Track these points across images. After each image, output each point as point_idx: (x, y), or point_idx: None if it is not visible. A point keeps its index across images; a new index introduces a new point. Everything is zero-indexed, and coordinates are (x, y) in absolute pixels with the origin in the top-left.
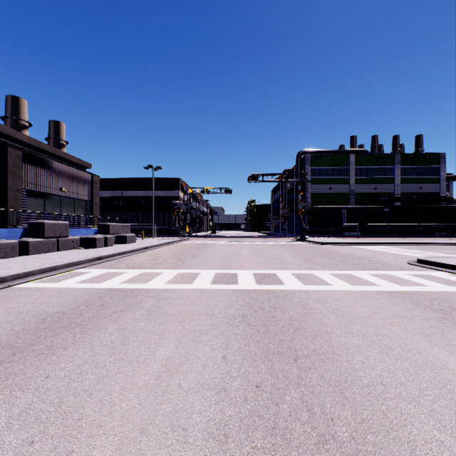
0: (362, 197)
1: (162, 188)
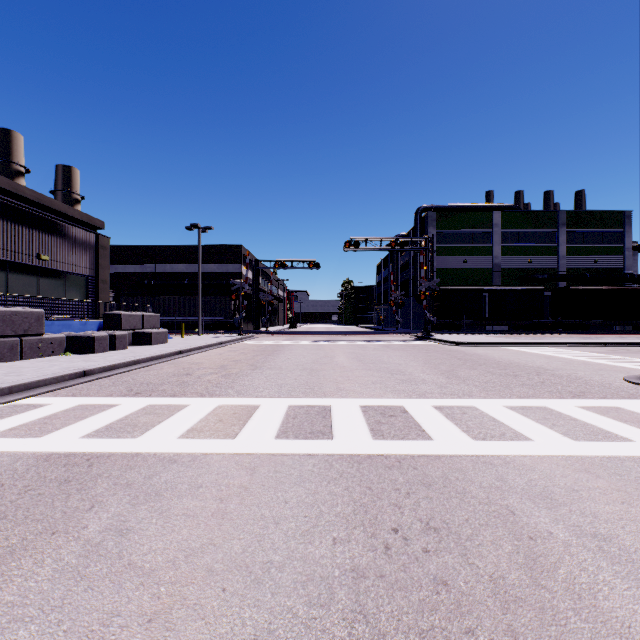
0: (511, 275)
1: (215, 260)
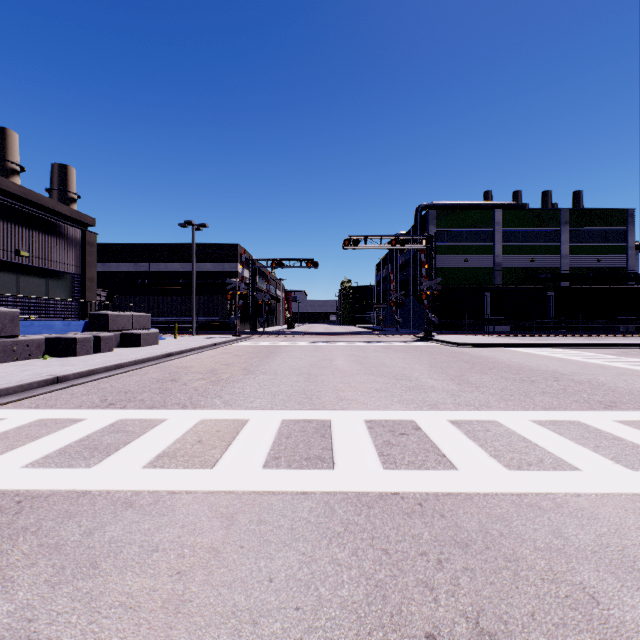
0: (513, 274)
1: (211, 259)
